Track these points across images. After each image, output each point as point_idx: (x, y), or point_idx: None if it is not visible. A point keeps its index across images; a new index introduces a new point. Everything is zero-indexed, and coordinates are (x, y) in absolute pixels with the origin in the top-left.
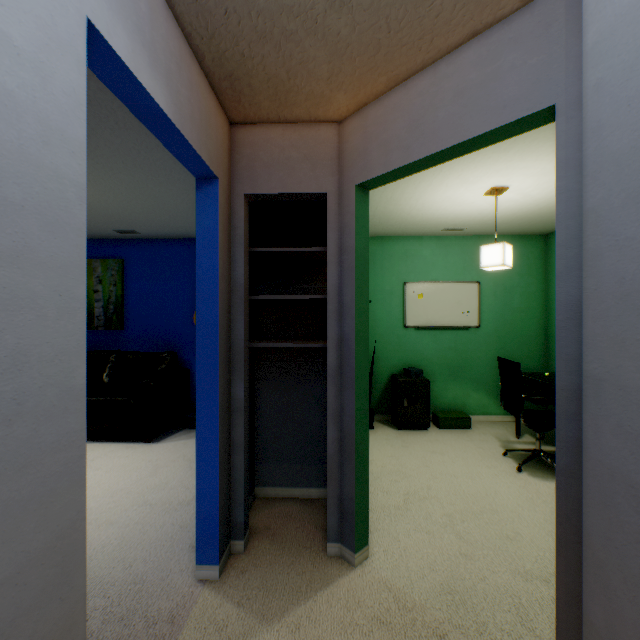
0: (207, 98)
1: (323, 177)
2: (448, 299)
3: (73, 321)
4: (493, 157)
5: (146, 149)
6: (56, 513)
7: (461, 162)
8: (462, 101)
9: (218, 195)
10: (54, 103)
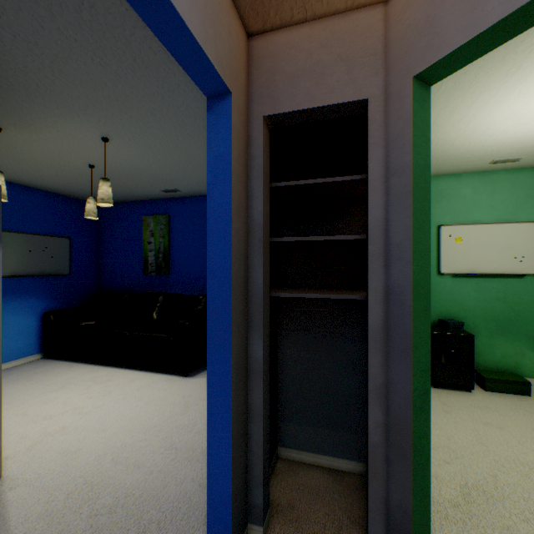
0: None
1: (362, 79)
2: (495, 242)
3: None
4: None
5: (168, 92)
6: None
7: None
8: None
9: (231, 114)
10: None
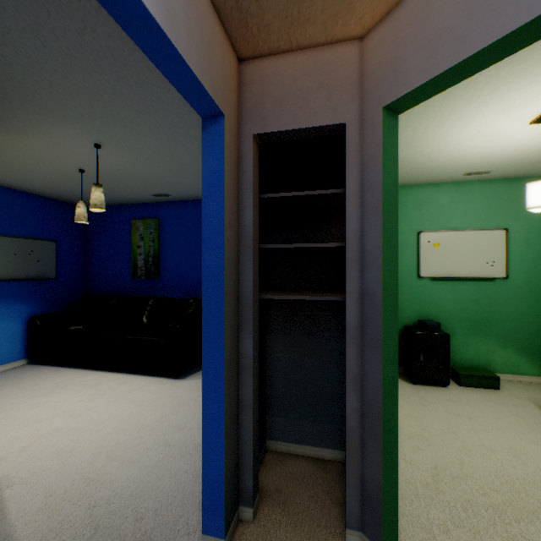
0: (210, 21)
1: (341, 105)
2: (469, 248)
3: None
4: None
5: (162, 105)
6: None
7: (510, 78)
8: None
9: (224, 133)
10: None
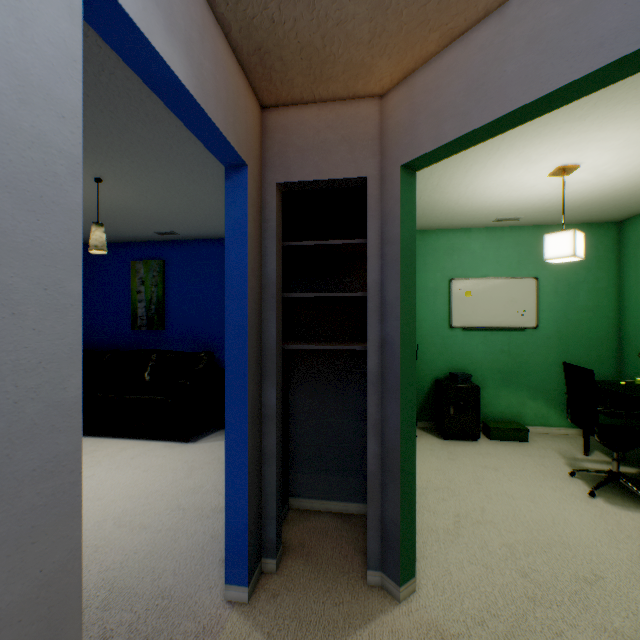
0: (235, 76)
1: (363, 159)
2: (500, 297)
3: (63, 321)
4: (564, 128)
5: (178, 143)
6: (39, 556)
7: (523, 137)
8: (539, 47)
9: (248, 184)
10: (36, 54)
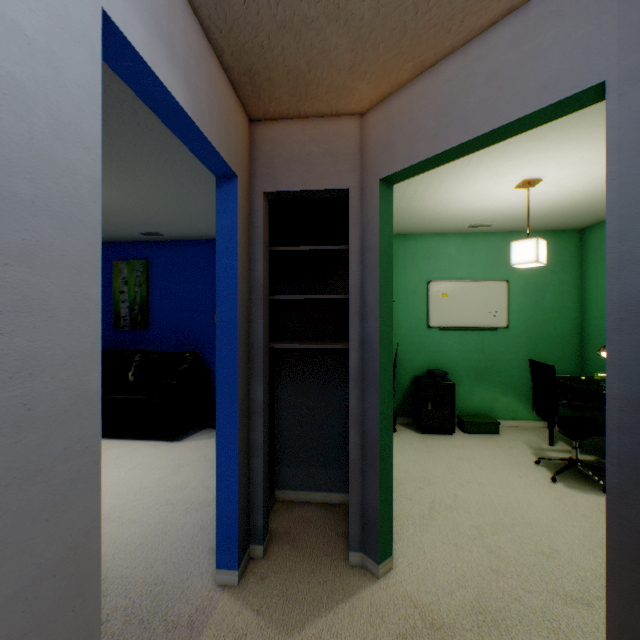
0: (226, 94)
1: (345, 172)
2: (474, 298)
3: (87, 322)
4: (526, 147)
5: (167, 150)
6: (69, 522)
7: (491, 153)
8: (496, 84)
9: (237, 193)
10: (67, 96)
